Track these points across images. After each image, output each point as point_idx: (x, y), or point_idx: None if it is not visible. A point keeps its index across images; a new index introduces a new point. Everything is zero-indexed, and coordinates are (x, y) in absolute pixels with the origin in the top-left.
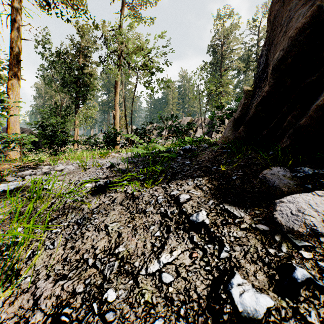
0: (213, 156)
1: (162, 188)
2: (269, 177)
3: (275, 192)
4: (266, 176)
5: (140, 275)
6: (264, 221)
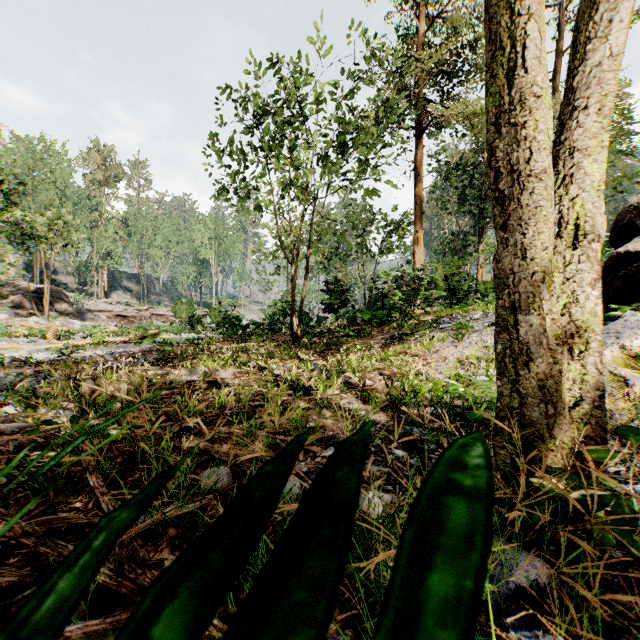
0: None
1: None
2: None
3: None
4: None
5: None
6: None
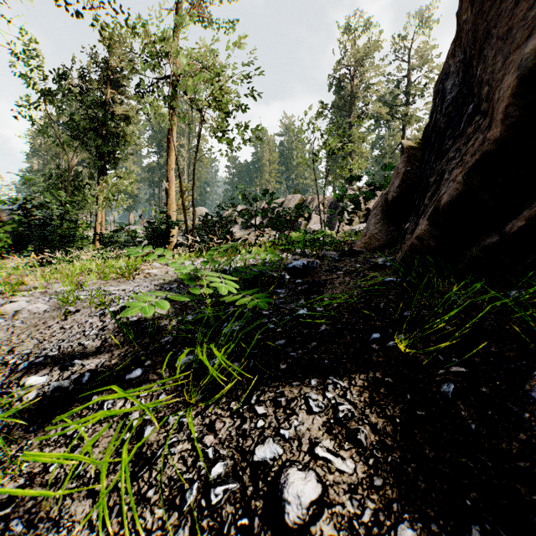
0: (361, 293)
1: (230, 415)
2: None
3: None
4: None
5: None
6: None
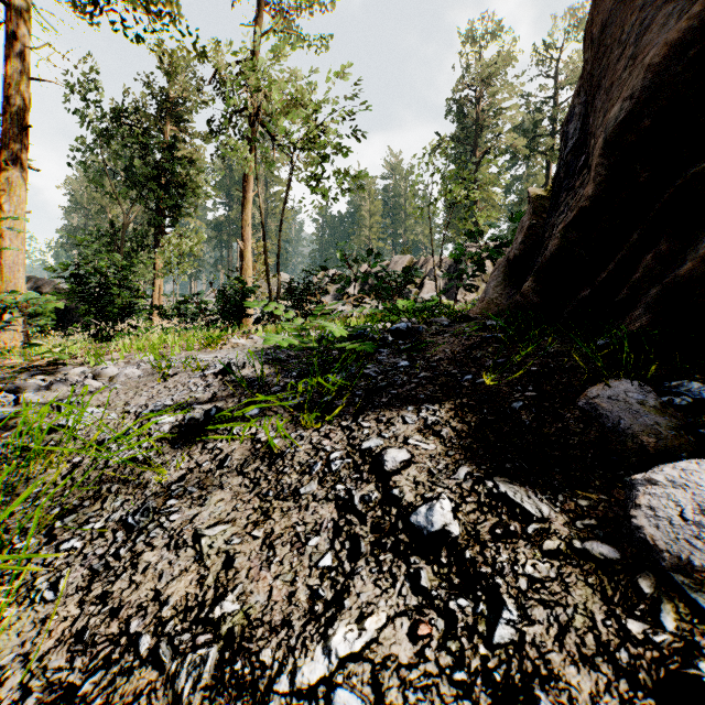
0: (463, 349)
1: (341, 429)
2: (604, 408)
3: (624, 447)
4: (597, 403)
5: (274, 695)
6: (604, 532)
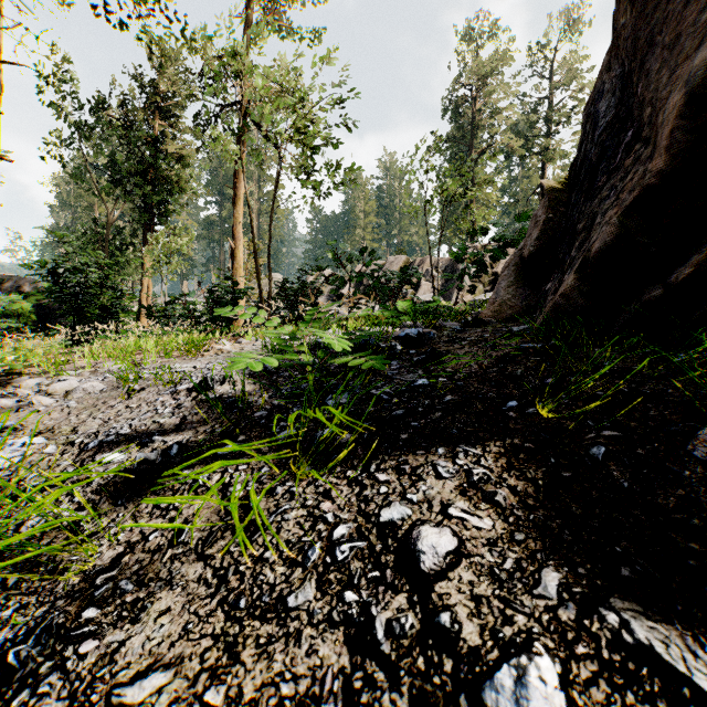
0: (492, 362)
1: (348, 483)
2: None
3: None
4: None
5: None
6: None
